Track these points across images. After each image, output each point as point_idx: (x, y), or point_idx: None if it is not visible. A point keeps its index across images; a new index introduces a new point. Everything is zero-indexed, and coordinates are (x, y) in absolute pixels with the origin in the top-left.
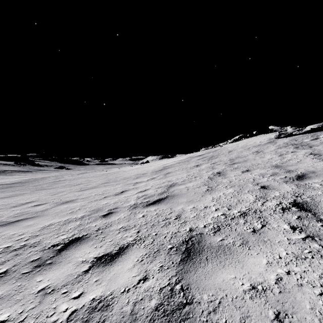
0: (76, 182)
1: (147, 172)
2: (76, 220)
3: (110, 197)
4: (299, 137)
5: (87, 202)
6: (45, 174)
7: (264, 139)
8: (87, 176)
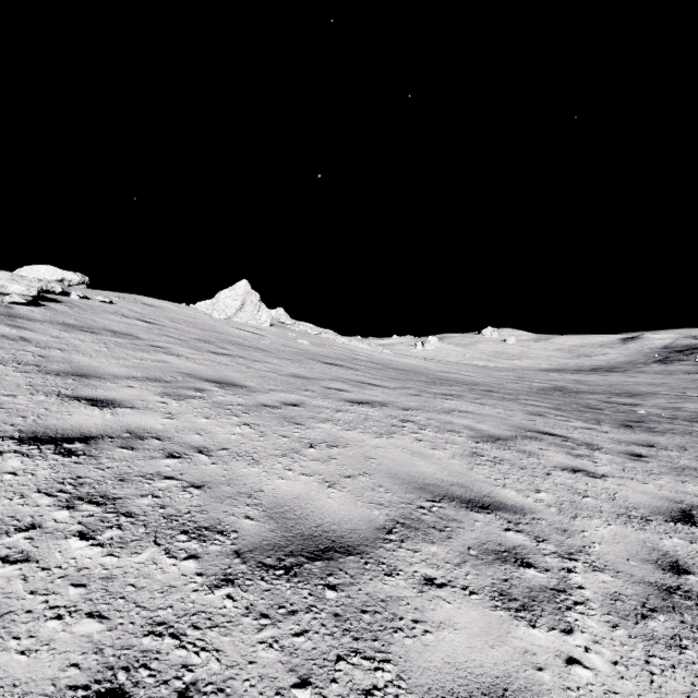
0: None
1: None
2: (694, 467)
3: None
4: None
5: None
6: None
7: None
8: None
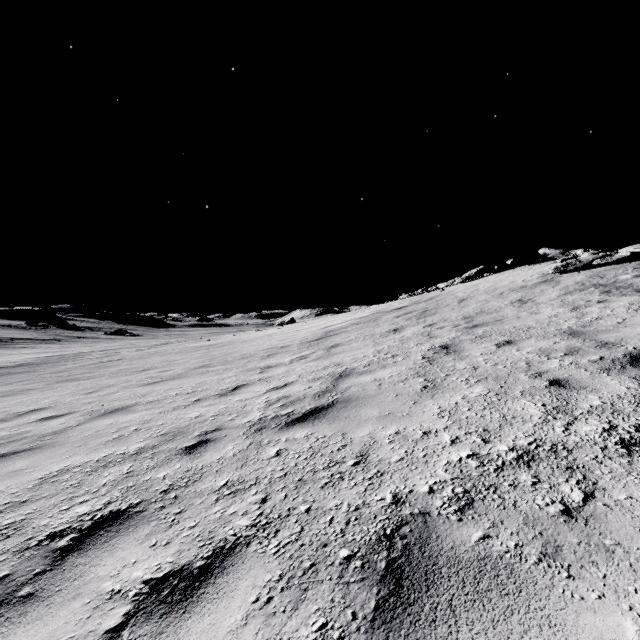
0: (143, 365)
1: (291, 344)
2: (124, 461)
3: (208, 400)
4: (606, 270)
5: (156, 413)
6: (86, 346)
7: (531, 275)
8: (166, 352)
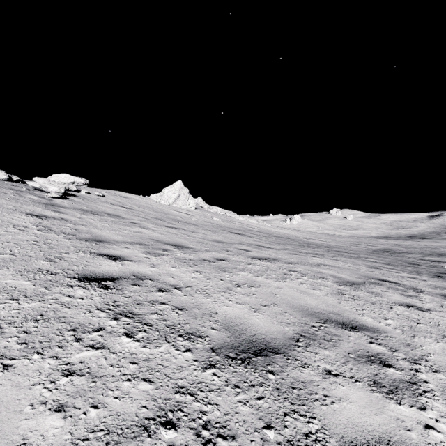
0: None
1: None
2: None
3: None
4: None
5: None
6: None
7: None
8: None
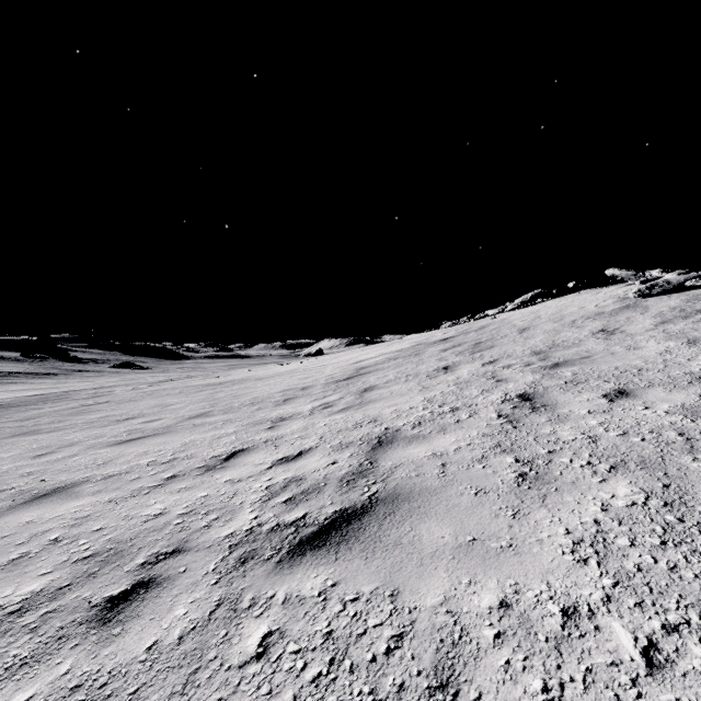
0: (129, 411)
1: (314, 384)
2: None
3: (186, 477)
4: None
5: (103, 501)
6: (85, 381)
7: (603, 300)
8: (165, 392)
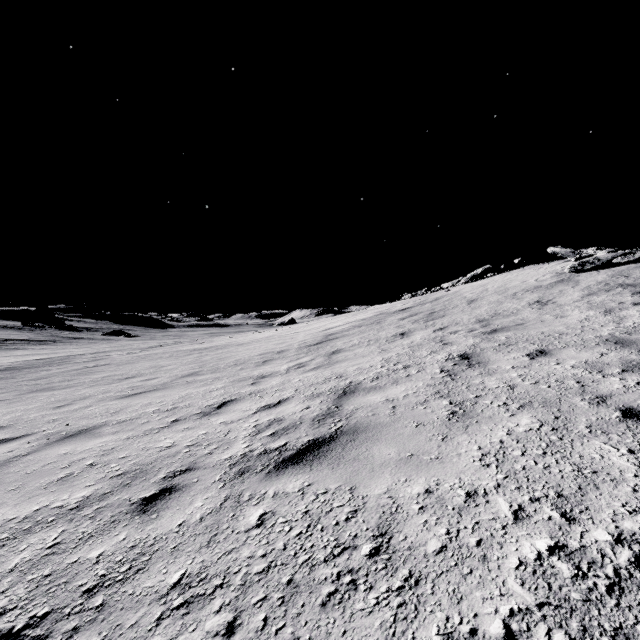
0: (128, 372)
1: (289, 349)
2: (56, 521)
3: (187, 421)
4: (629, 268)
5: (122, 438)
6: (81, 347)
7: (543, 275)
8: (157, 356)
